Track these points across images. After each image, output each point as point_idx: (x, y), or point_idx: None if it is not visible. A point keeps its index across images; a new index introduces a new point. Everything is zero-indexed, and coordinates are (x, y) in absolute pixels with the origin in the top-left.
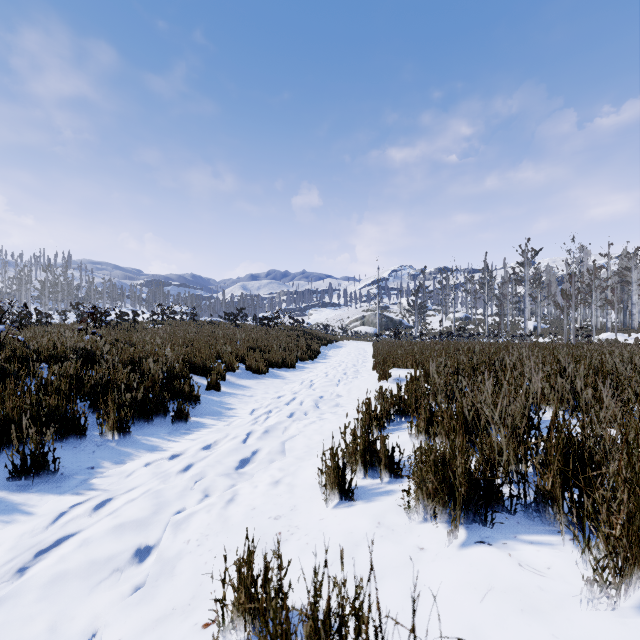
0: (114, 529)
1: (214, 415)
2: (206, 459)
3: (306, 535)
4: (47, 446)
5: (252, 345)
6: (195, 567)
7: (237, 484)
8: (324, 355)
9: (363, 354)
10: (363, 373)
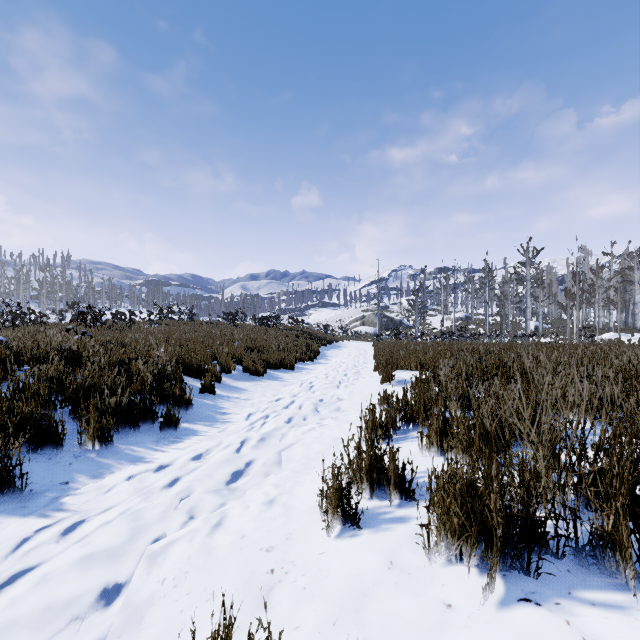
0: (78, 563)
1: (207, 421)
2: (194, 473)
3: (303, 576)
4: (18, 458)
5: (250, 345)
6: (168, 618)
7: (226, 503)
8: (324, 355)
9: (364, 354)
10: (364, 374)
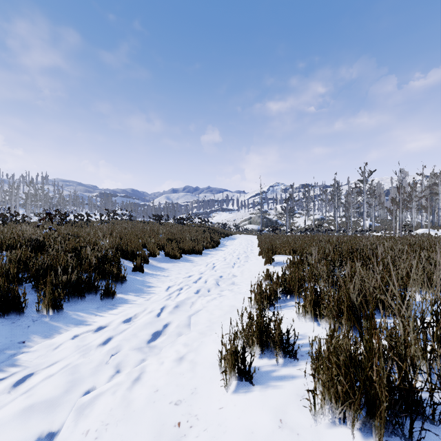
0: (18, 415)
1: (136, 292)
2: (122, 334)
3: (205, 430)
4: None
5: (170, 237)
6: None
7: (146, 360)
8: (223, 245)
9: (251, 244)
10: (252, 258)
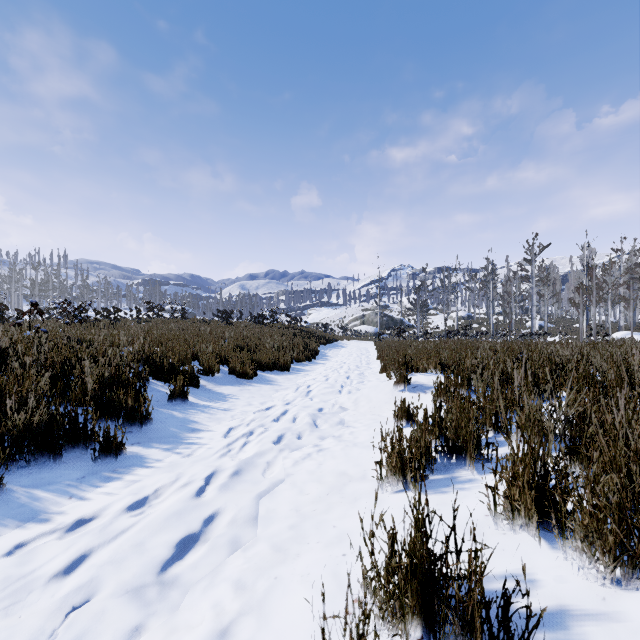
0: None
1: (166, 442)
2: (106, 549)
3: None
4: None
5: (240, 344)
6: None
7: (137, 636)
8: (323, 355)
9: (366, 354)
10: (369, 377)
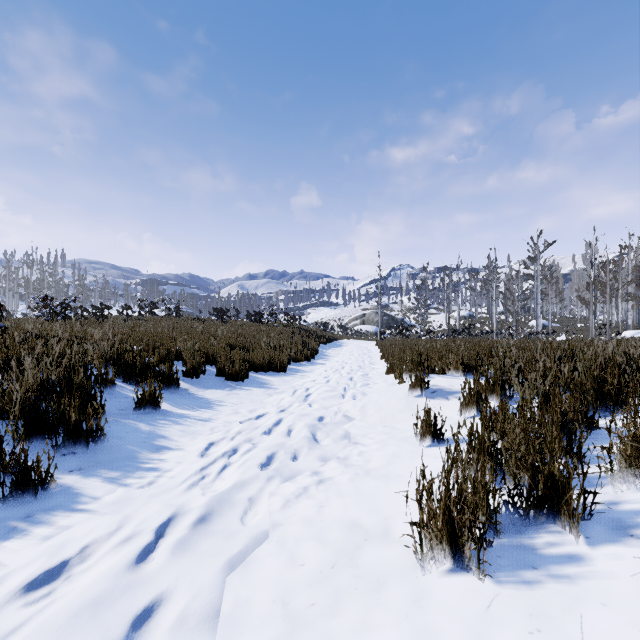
0: None
1: (118, 467)
2: None
3: None
4: None
5: (232, 342)
6: None
7: None
8: (323, 355)
9: (368, 354)
10: (375, 378)
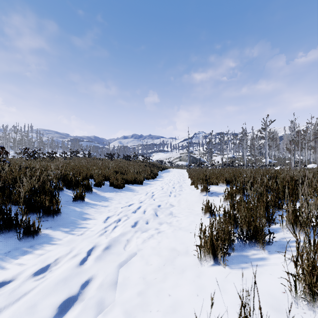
0: None
1: (68, 226)
2: (2, 315)
3: None
4: None
5: (116, 170)
6: None
7: None
8: (160, 176)
9: (182, 175)
10: (185, 187)
